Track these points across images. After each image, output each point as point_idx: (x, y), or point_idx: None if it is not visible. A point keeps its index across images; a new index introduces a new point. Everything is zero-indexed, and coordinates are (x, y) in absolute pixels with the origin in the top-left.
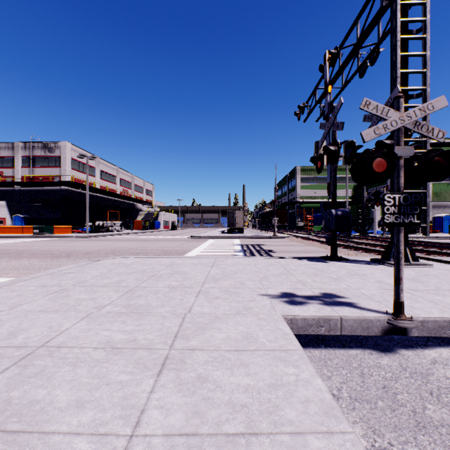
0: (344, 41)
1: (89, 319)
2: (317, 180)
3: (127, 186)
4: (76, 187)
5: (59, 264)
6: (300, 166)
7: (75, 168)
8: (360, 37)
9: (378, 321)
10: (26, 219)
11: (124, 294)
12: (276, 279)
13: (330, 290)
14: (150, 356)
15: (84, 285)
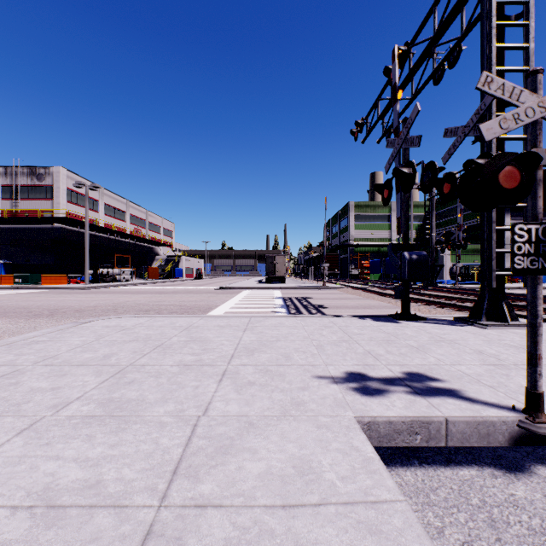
0: (417, 36)
1: (32, 433)
2: (374, 218)
3: (140, 225)
4: (73, 225)
5: (34, 326)
6: (354, 202)
7: (72, 201)
8: (439, 28)
9: (504, 424)
10: (7, 266)
11: (108, 378)
12: (335, 349)
13: (415, 368)
14: (118, 528)
15: (51, 364)
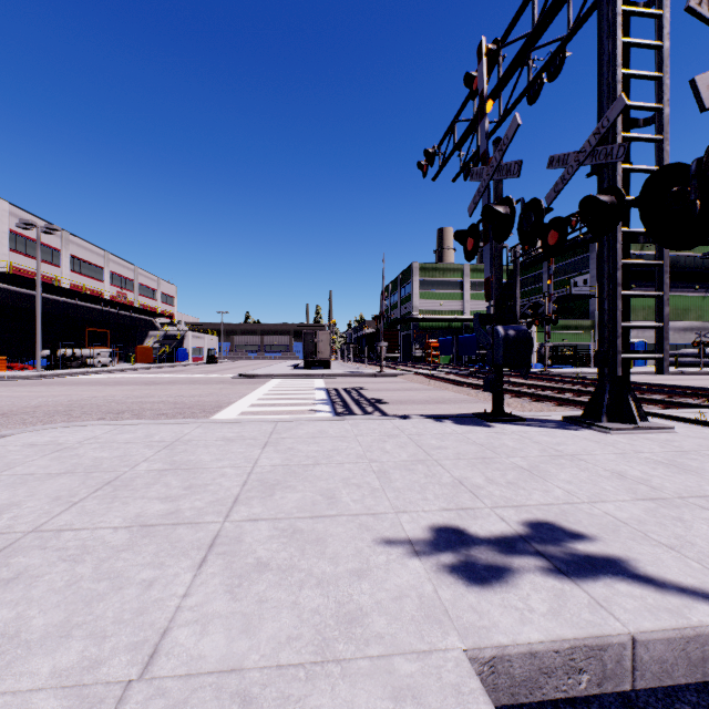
0: (509, 33)
1: None
2: (444, 285)
3: (126, 287)
4: (19, 284)
5: None
6: (419, 264)
7: (18, 249)
8: (540, 19)
9: None
10: None
11: None
12: (408, 478)
13: (539, 511)
14: None
15: None
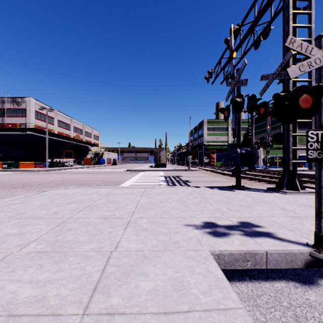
0: (244, 20)
1: (3, 264)
2: (218, 129)
3: (79, 132)
4: (38, 132)
5: (13, 193)
6: (206, 119)
7: (38, 118)
8: (257, 15)
9: (301, 254)
10: None
11: (55, 227)
12: (196, 207)
13: (245, 219)
14: None
15: (20, 217)
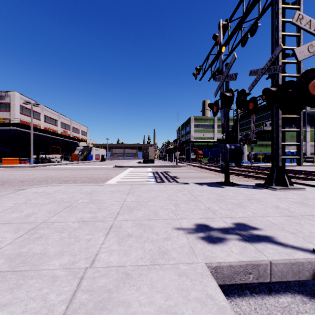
0: (232, 16)
1: None
2: (205, 126)
3: (67, 128)
4: (23, 127)
5: None
6: (193, 117)
7: (23, 113)
8: (246, 10)
9: (309, 263)
10: None
11: (23, 234)
12: (187, 207)
13: (240, 219)
14: None
15: None
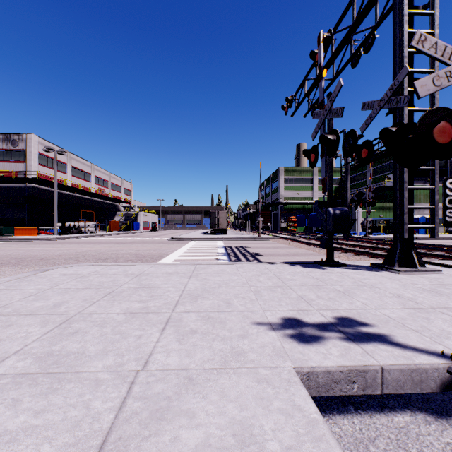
0: (338, 25)
1: None
2: (300, 181)
3: (103, 185)
4: (44, 184)
5: None
6: (283, 167)
7: (43, 163)
8: (357, 17)
9: (436, 371)
10: None
11: (53, 329)
12: (271, 295)
13: (345, 312)
14: None
15: None
